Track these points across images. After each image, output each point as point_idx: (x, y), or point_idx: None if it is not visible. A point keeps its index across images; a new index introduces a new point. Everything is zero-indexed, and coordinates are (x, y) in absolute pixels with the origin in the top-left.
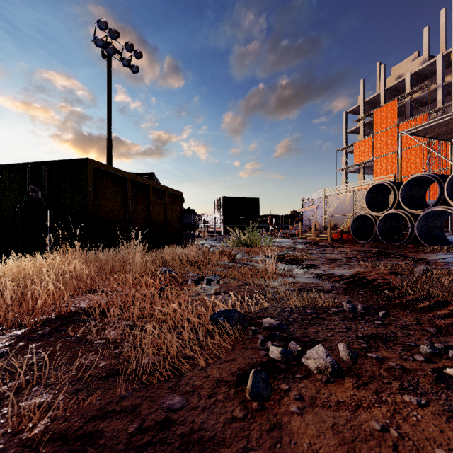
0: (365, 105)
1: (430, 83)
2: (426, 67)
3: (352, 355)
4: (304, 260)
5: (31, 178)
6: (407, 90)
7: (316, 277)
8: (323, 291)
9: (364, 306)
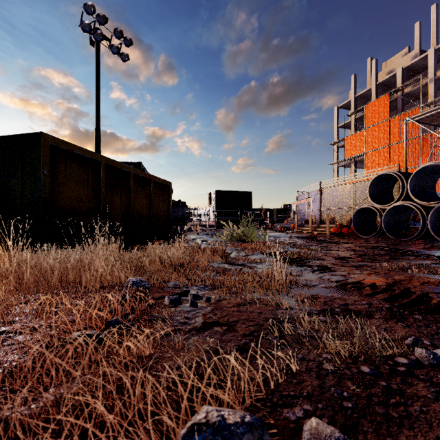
0: (356, 99)
1: (422, 77)
2: (418, 62)
3: None
4: (311, 259)
5: None
6: (398, 85)
7: (338, 287)
8: (361, 315)
9: None
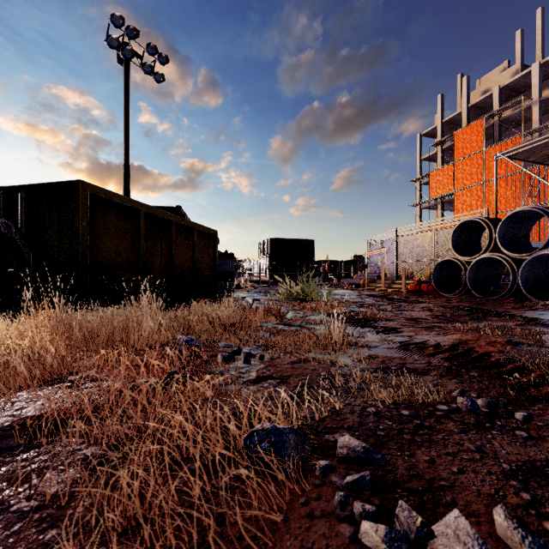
0: (444, 126)
1: (524, 98)
2: (519, 79)
3: (531, 545)
4: (378, 320)
5: (3, 208)
6: (495, 108)
7: (400, 347)
8: (416, 373)
9: (490, 402)
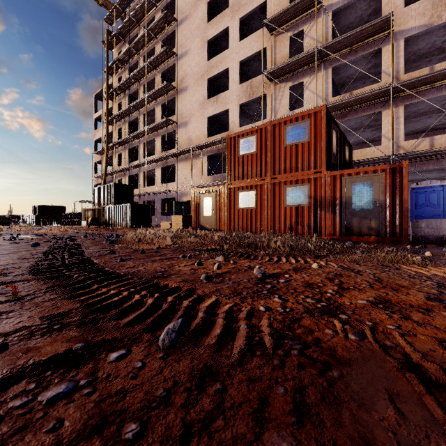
0: None
1: None
2: None
3: None
4: None
5: None
6: None
7: None
8: None
9: None
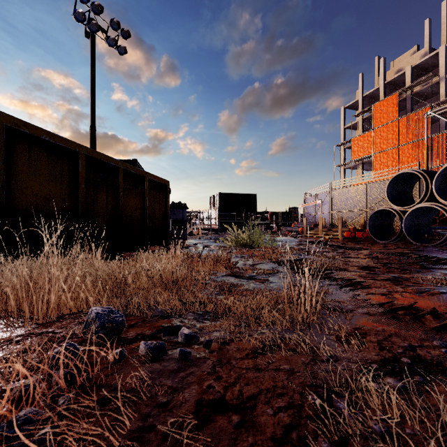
0: (364, 99)
1: (433, 75)
2: (428, 60)
3: None
4: (332, 269)
5: None
6: (408, 84)
7: (387, 314)
8: None
9: None
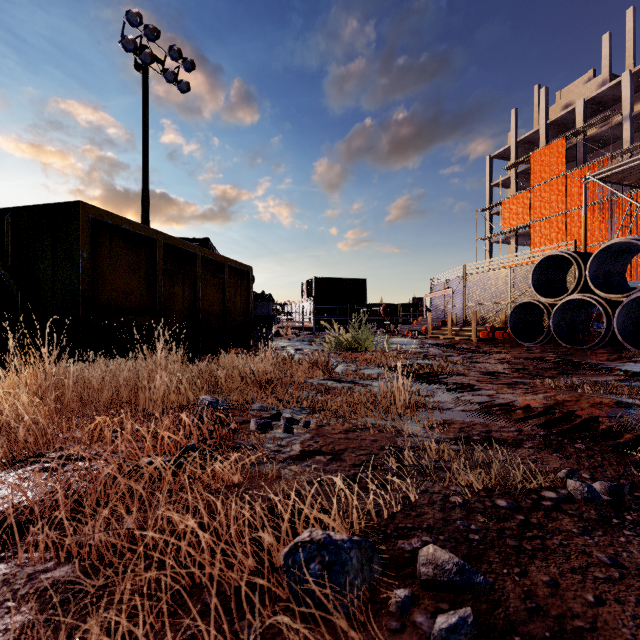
0: (518, 146)
1: (613, 113)
2: (606, 91)
3: None
4: (447, 374)
5: None
6: (579, 125)
7: (481, 410)
8: (506, 444)
9: (613, 487)
